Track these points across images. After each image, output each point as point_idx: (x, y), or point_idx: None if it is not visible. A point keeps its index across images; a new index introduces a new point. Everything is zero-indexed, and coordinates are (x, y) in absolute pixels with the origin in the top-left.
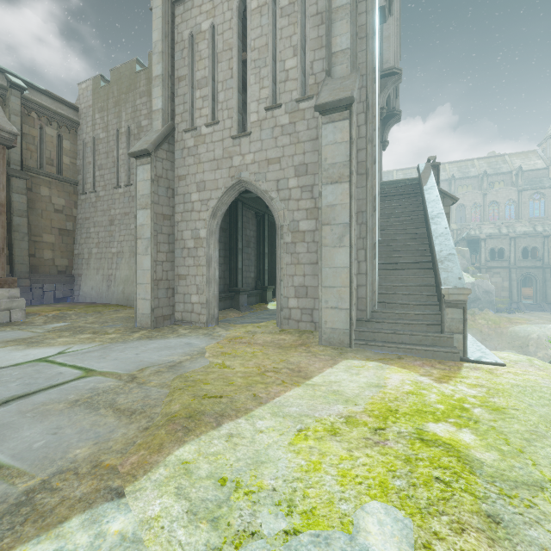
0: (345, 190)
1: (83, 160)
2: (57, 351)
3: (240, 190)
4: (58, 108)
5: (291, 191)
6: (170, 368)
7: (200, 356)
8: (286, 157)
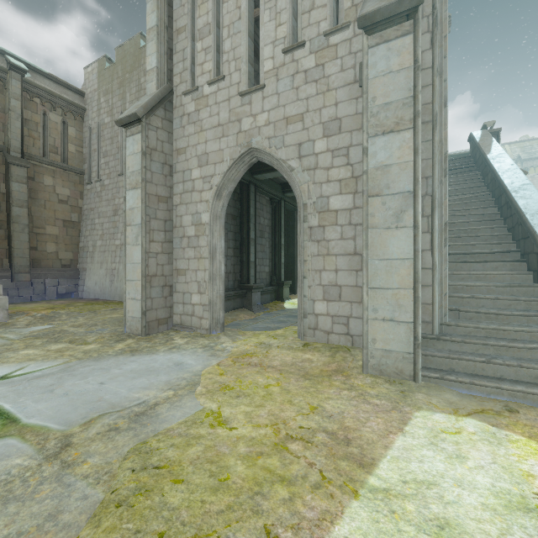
0: (406, 142)
1: (88, 148)
2: (1, 374)
3: (251, 162)
4: (62, 92)
5: (318, 157)
6: (134, 421)
7: (187, 393)
8: (311, 111)
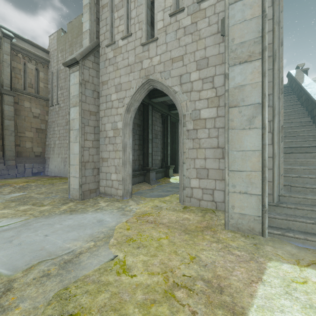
0: (256, 68)
1: (51, 84)
2: None
3: (149, 89)
4: (35, 51)
5: (193, 84)
6: (62, 268)
7: (103, 244)
8: (188, 54)
